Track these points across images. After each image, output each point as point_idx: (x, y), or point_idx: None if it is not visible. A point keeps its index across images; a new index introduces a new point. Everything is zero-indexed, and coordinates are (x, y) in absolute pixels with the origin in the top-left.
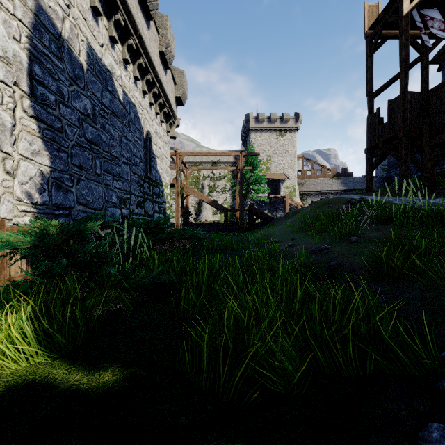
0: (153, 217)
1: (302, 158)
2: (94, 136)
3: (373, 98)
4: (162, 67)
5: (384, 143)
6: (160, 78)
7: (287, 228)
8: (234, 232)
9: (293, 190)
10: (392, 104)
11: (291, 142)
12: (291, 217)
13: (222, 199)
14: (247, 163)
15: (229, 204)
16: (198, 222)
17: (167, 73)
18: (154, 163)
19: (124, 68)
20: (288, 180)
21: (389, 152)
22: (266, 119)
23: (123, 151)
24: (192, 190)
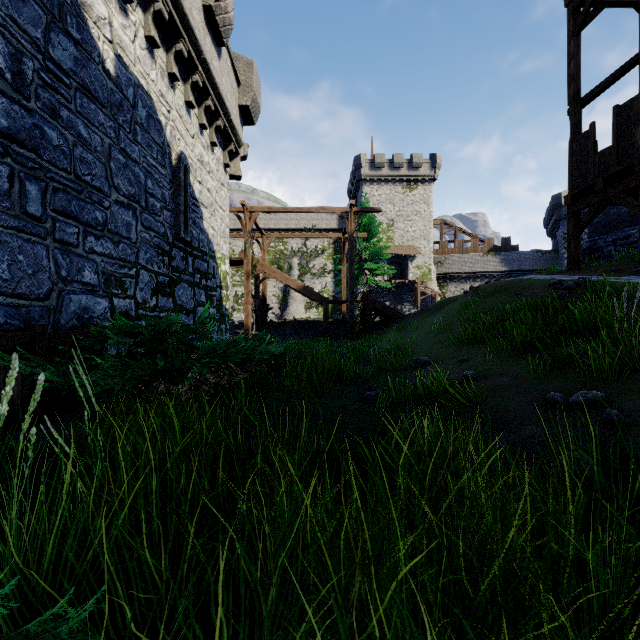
0: (194, 314)
1: (441, 223)
2: (18, 124)
3: (581, 108)
4: (210, 40)
5: (606, 183)
6: (207, 58)
7: (437, 333)
8: (340, 338)
9: (428, 272)
10: (623, 112)
11: (425, 198)
12: (435, 314)
13: (319, 286)
14: (359, 229)
15: (330, 292)
16: (282, 321)
17: (221, 56)
18: (196, 215)
19: (120, 9)
20: (420, 256)
21: (616, 199)
22: (387, 164)
23: (116, 178)
24: (271, 269)
